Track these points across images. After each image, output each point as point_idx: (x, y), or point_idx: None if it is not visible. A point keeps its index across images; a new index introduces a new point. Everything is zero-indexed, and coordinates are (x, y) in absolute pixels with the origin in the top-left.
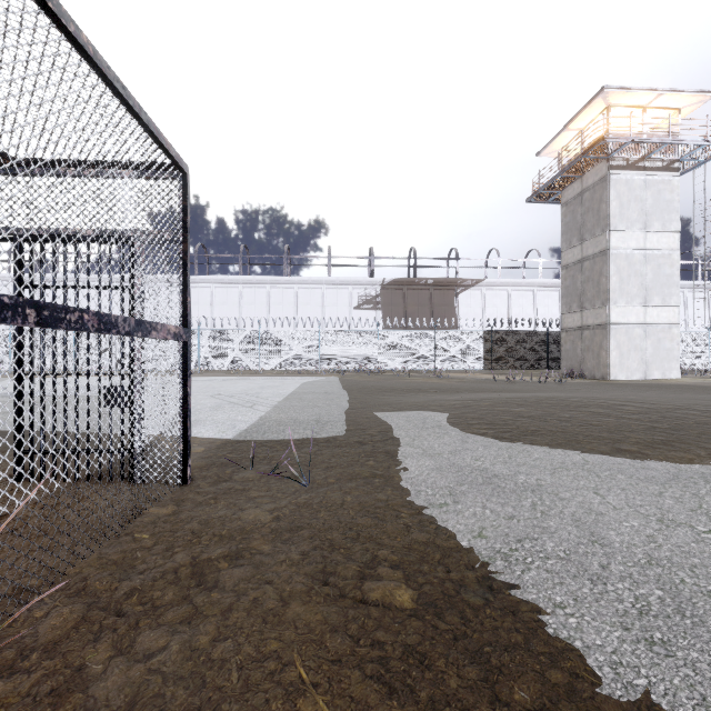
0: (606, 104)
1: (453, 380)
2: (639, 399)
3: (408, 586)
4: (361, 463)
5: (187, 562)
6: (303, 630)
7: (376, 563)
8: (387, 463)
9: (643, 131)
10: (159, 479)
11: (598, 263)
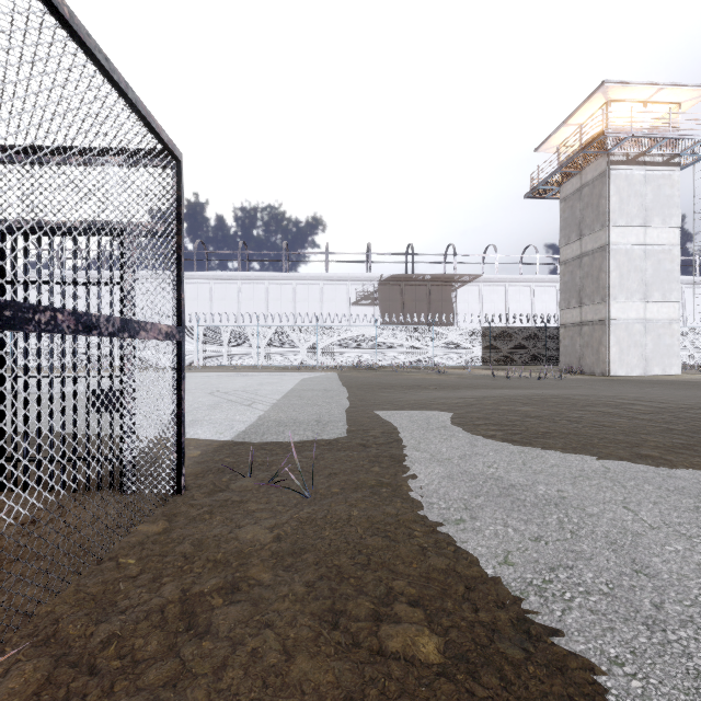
0: (605, 99)
1: (452, 376)
2: (646, 397)
3: (431, 630)
4: (366, 470)
5: (175, 597)
6: (312, 697)
7: (391, 599)
8: (393, 470)
9: (643, 126)
10: (151, 488)
11: (597, 259)
